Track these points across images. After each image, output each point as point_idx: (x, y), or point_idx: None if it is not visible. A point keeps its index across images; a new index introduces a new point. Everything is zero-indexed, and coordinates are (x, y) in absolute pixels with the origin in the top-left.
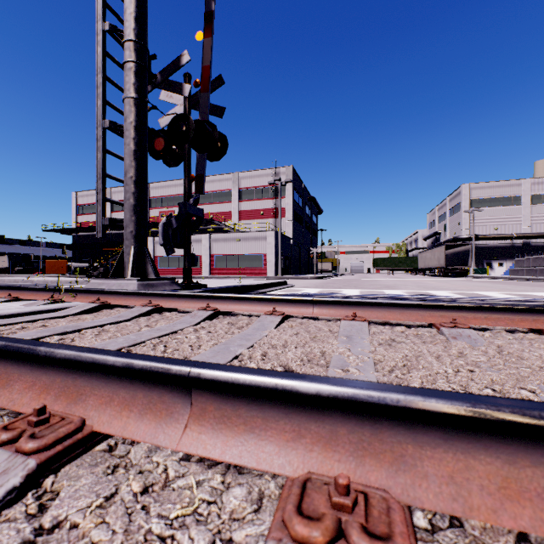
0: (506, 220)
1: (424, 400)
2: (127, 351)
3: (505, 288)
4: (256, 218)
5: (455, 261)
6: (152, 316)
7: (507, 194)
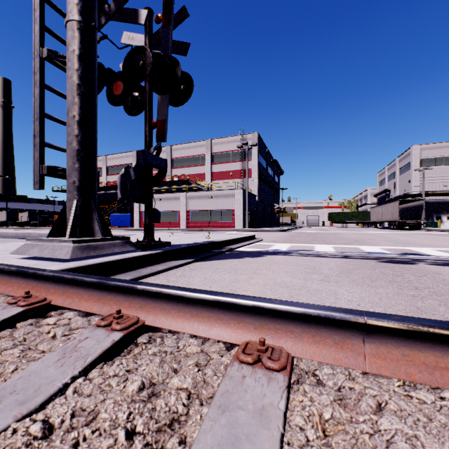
0: None
1: None
2: None
3: None
4: (226, 179)
5: (407, 215)
6: (13, 330)
7: None
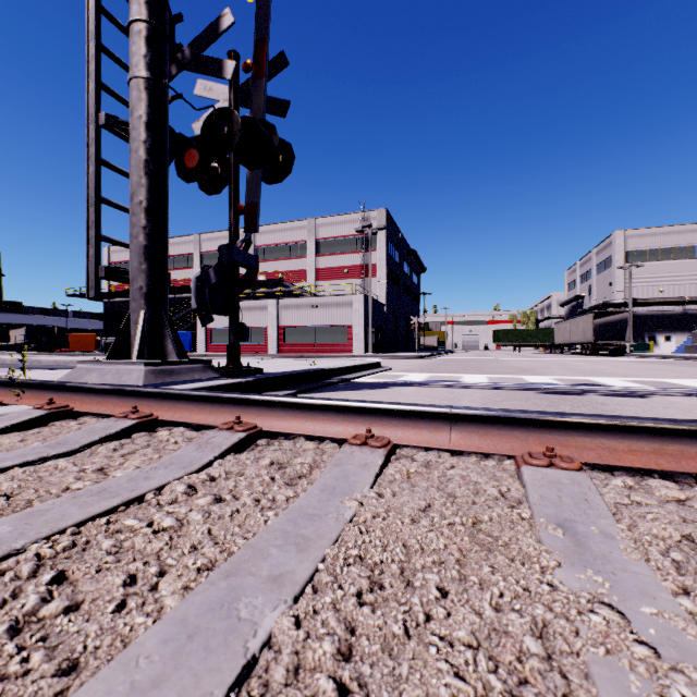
0: (675, 279)
1: None
2: None
3: None
4: (338, 278)
5: (606, 334)
6: (132, 439)
7: (676, 243)
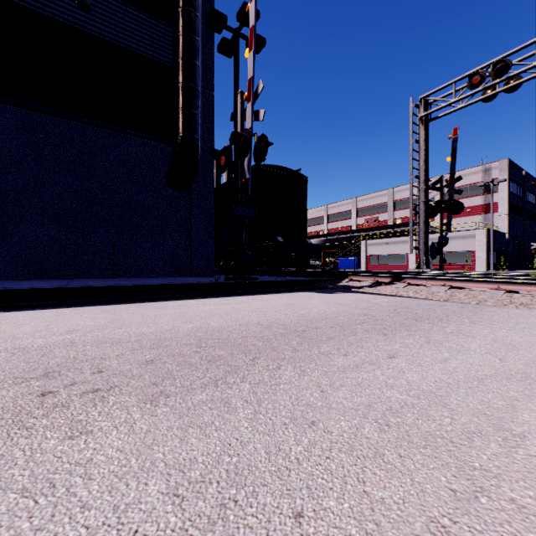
0: None
1: (513, 274)
2: None
3: None
4: (461, 216)
5: None
6: None
7: None
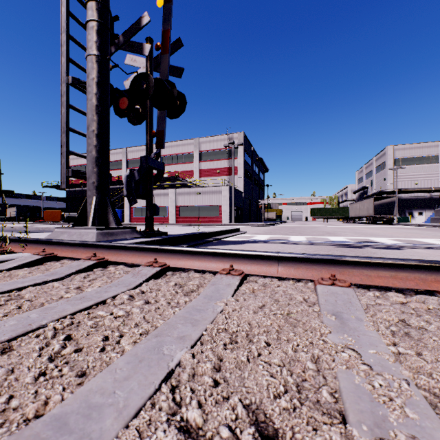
0: (425, 176)
1: None
2: (3, 350)
3: (437, 235)
4: (213, 176)
5: (381, 211)
6: (93, 272)
7: (426, 154)
